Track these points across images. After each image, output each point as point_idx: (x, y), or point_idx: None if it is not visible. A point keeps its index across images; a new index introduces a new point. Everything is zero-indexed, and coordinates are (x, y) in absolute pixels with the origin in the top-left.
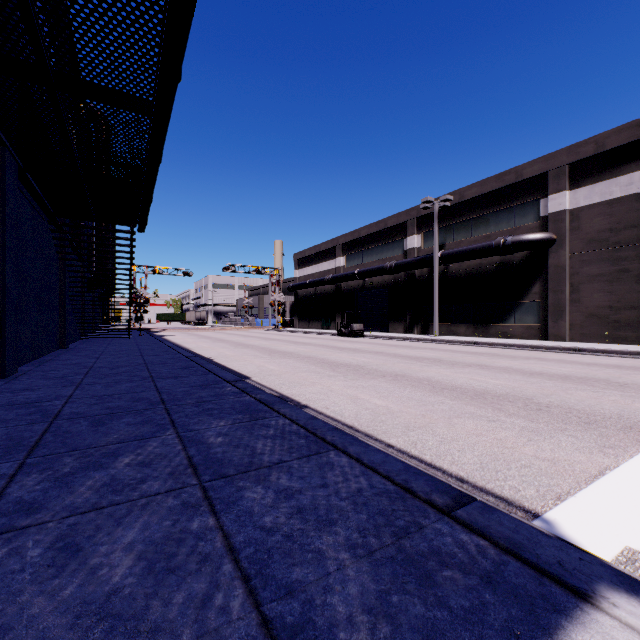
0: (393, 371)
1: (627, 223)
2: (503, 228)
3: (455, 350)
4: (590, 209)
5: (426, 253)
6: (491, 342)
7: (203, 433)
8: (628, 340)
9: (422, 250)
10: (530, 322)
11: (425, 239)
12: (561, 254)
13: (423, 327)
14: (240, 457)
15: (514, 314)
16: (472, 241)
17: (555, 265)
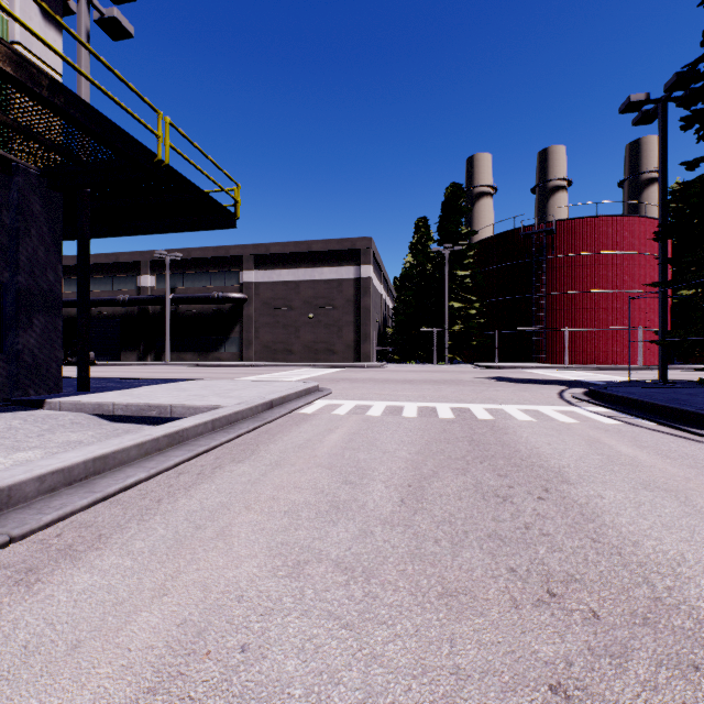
0: (145, 376)
1: (279, 296)
2: (218, 285)
3: (183, 368)
4: (264, 284)
5: (160, 293)
6: (208, 363)
7: (92, 381)
8: (280, 360)
9: (156, 289)
10: (234, 350)
11: (159, 280)
12: (250, 309)
13: (157, 355)
14: (117, 381)
15: (225, 345)
16: (197, 290)
17: (247, 315)
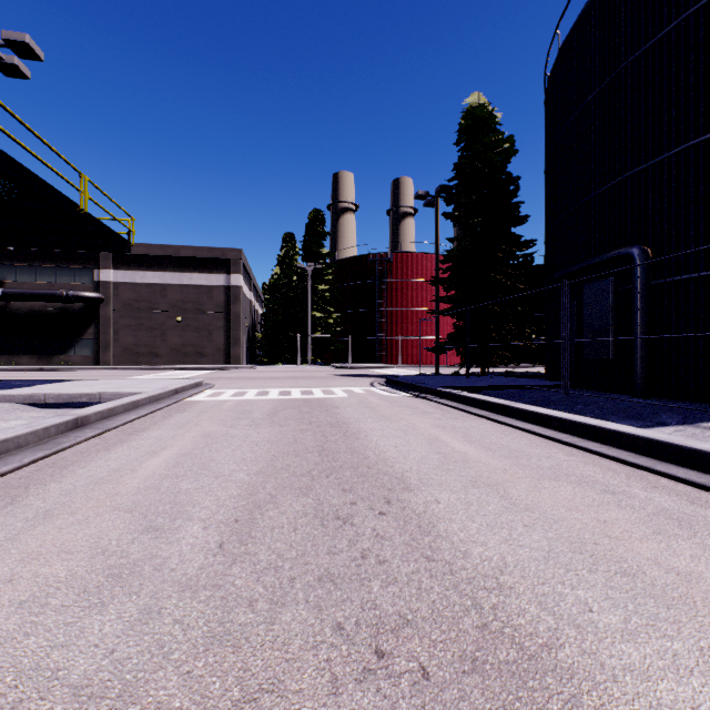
0: None
1: (143, 298)
2: (66, 282)
3: (27, 373)
4: (125, 285)
5: None
6: (57, 367)
7: None
8: (144, 363)
9: None
10: (88, 353)
11: None
12: (108, 309)
13: None
14: None
15: (76, 347)
16: (37, 285)
17: (105, 316)
